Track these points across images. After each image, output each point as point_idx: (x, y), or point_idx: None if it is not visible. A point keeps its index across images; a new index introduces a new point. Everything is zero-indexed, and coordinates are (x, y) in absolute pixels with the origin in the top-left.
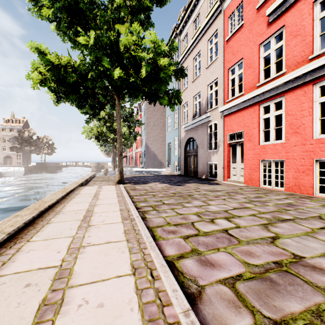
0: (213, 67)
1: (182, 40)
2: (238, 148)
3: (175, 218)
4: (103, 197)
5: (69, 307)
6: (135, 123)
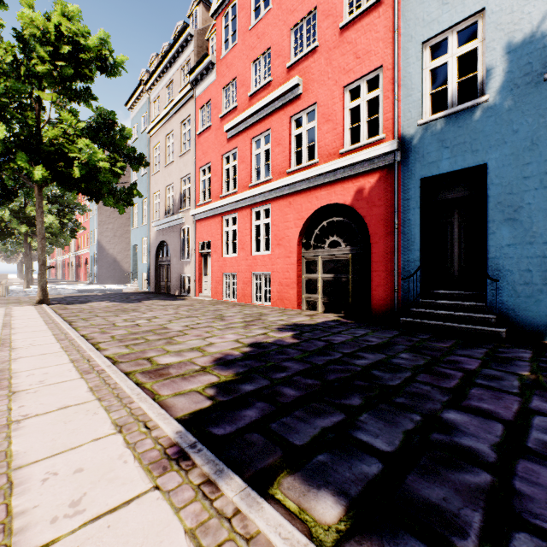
0: (186, 159)
1: (153, 102)
2: (209, 259)
3: (102, 322)
4: (20, 315)
5: (17, 342)
6: (74, 208)
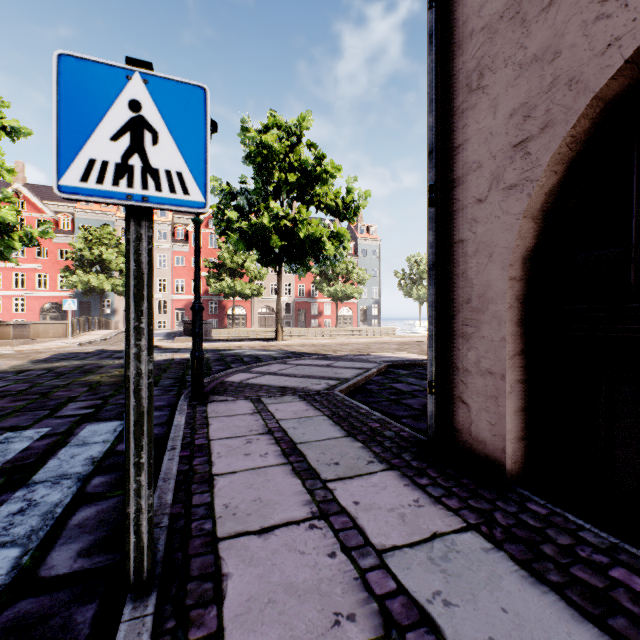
0: None
1: None
2: None
3: None
4: None
5: None
6: None
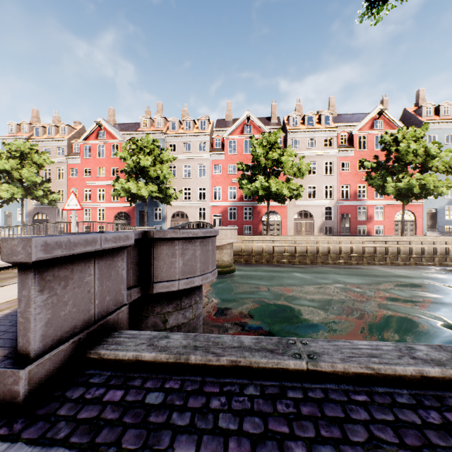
0: (61, 183)
1: None
2: None
3: None
4: None
5: None
6: None
